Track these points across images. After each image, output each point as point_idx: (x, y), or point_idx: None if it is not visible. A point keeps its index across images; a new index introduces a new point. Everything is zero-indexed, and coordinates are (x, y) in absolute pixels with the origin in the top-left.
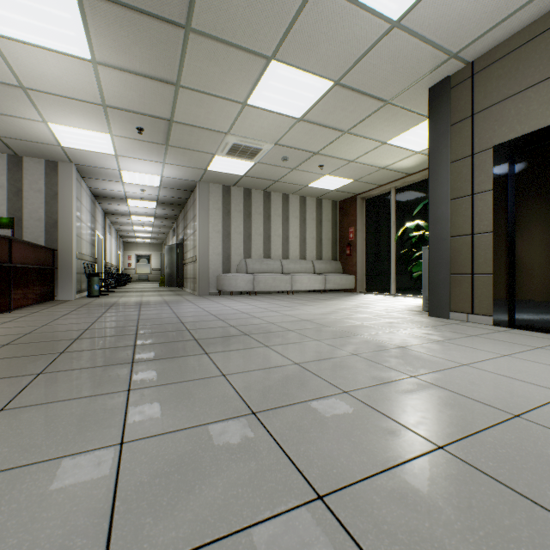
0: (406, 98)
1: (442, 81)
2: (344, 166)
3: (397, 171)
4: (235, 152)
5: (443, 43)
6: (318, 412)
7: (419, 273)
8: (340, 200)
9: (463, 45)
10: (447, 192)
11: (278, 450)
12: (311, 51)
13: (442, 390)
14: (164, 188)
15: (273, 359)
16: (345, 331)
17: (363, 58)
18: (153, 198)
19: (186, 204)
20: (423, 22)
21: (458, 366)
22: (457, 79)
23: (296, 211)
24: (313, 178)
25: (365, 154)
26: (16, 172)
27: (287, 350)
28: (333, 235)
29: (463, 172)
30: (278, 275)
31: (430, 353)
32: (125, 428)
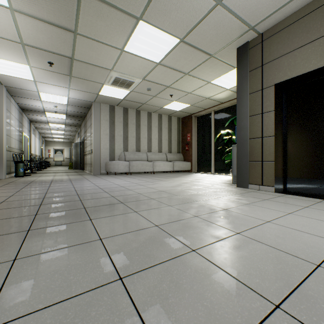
0: (223, 54)
1: (244, 44)
2: (185, 96)
3: (215, 100)
4: (117, 83)
5: (246, 19)
6: (174, 274)
7: (229, 161)
8: (182, 117)
9: (258, 21)
10: (247, 111)
11: None
12: (166, 16)
13: (260, 244)
14: (70, 105)
15: (140, 222)
16: (187, 198)
17: (199, 25)
18: (63, 112)
19: (86, 117)
20: (235, 3)
21: (264, 223)
22: (253, 43)
23: (156, 123)
24: (166, 102)
25: (197, 89)
26: None
27: (150, 214)
28: (178, 138)
29: (257, 99)
30: (145, 162)
31: (244, 213)
32: None
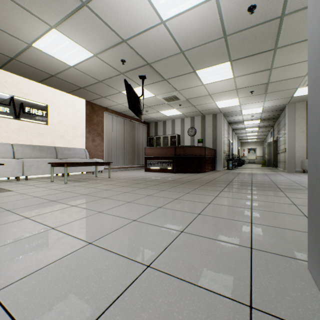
0: None
1: None
2: None
3: None
4: None
5: None
6: None
7: None
8: None
9: None
10: None
11: (298, 210)
12: None
13: None
14: (264, 112)
15: None
16: None
17: None
18: (257, 118)
19: (279, 117)
20: None
21: None
22: None
23: None
24: None
25: None
26: (203, 121)
27: None
28: None
29: None
30: None
31: None
32: (252, 198)
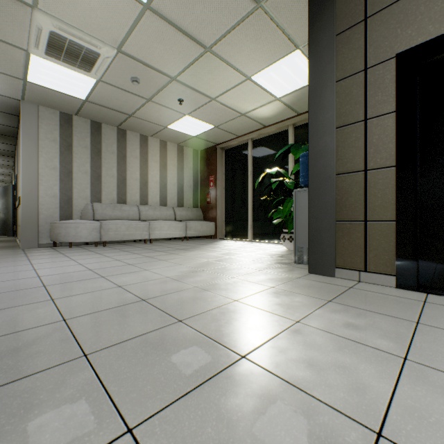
0: (281, 3)
1: None
2: (205, 105)
3: (255, 121)
4: (60, 52)
5: None
6: None
7: (280, 220)
8: (201, 150)
9: None
10: (332, 117)
11: None
12: None
13: None
14: None
15: None
16: (211, 338)
17: None
18: None
19: (18, 136)
20: None
21: None
22: None
23: (156, 155)
24: (172, 117)
25: (228, 91)
26: None
27: None
28: (195, 183)
29: (353, 92)
30: (133, 222)
31: None
32: None
